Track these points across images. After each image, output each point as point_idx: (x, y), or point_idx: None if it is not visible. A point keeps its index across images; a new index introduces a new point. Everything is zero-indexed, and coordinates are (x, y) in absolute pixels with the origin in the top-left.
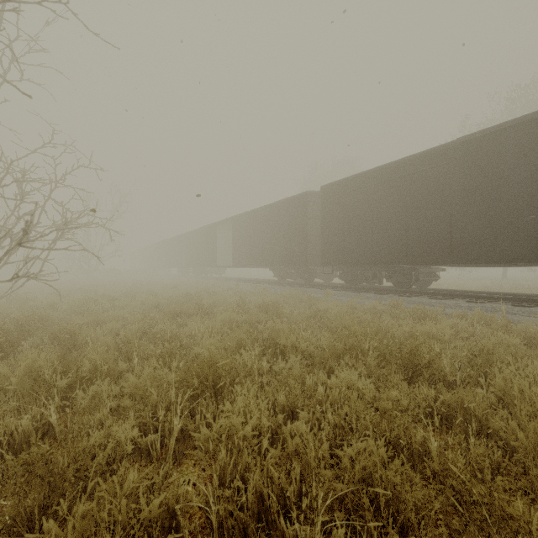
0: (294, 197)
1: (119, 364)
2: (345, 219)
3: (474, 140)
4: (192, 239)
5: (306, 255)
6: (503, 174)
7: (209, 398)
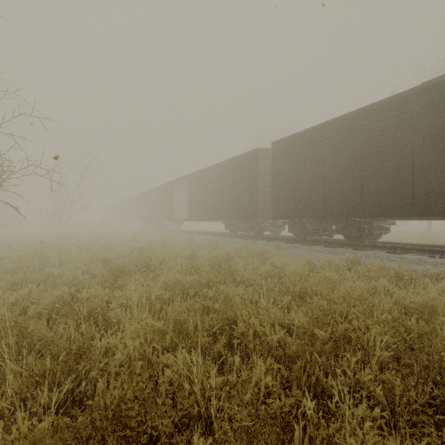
0: (245, 155)
1: None
2: (296, 174)
3: (442, 84)
4: (153, 195)
5: (256, 209)
6: None
7: None
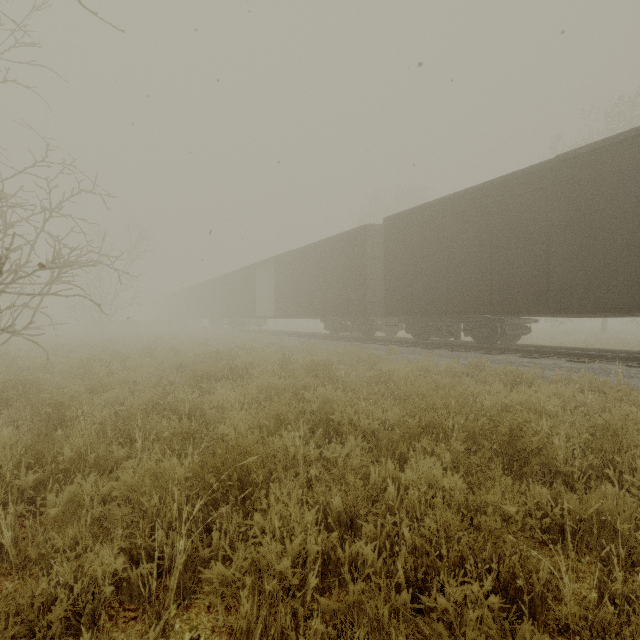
0: (350, 232)
1: (115, 450)
2: (414, 259)
3: (578, 158)
4: (226, 283)
5: (365, 302)
6: (615, 200)
7: (234, 503)
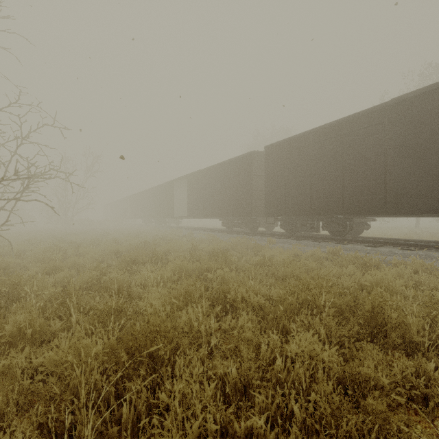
0: (241, 157)
1: (52, 324)
2: (286, 175)
3: (408, 100)
4: (153, 194)
5: (251, 207)
6: (436, 130)
7: (145, 375)
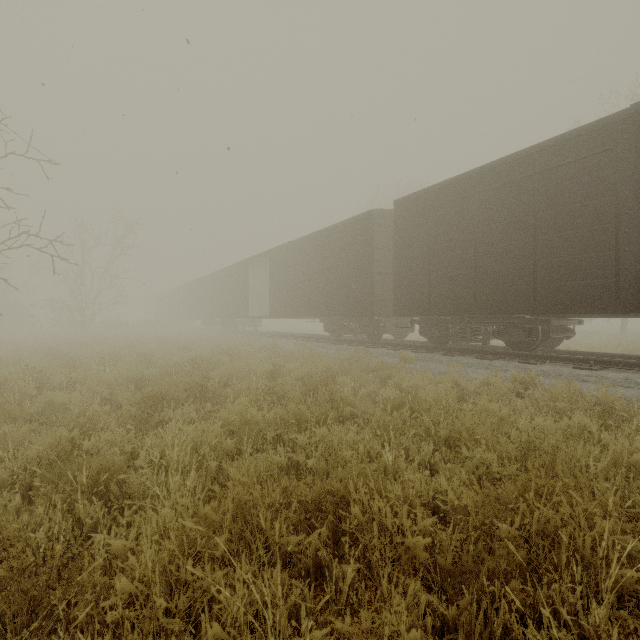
0: (354, 219)
1: None
2: (432, 247)
3: None
4: (218, 281)
5: (371, 300)
6: None
7: None
